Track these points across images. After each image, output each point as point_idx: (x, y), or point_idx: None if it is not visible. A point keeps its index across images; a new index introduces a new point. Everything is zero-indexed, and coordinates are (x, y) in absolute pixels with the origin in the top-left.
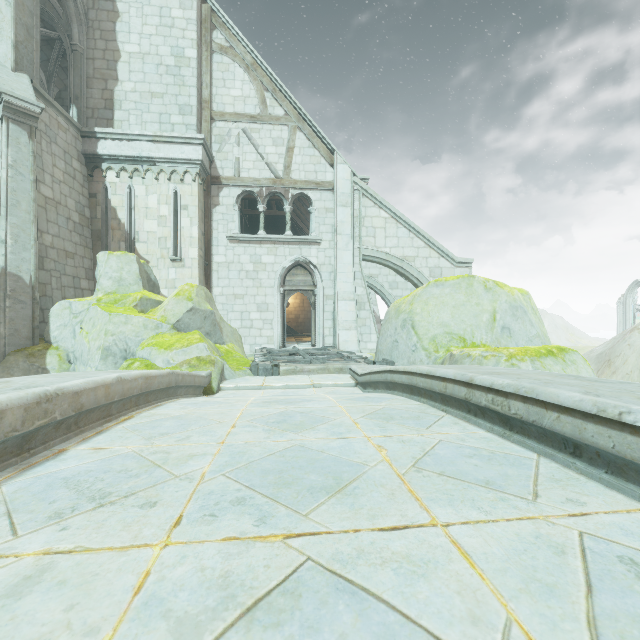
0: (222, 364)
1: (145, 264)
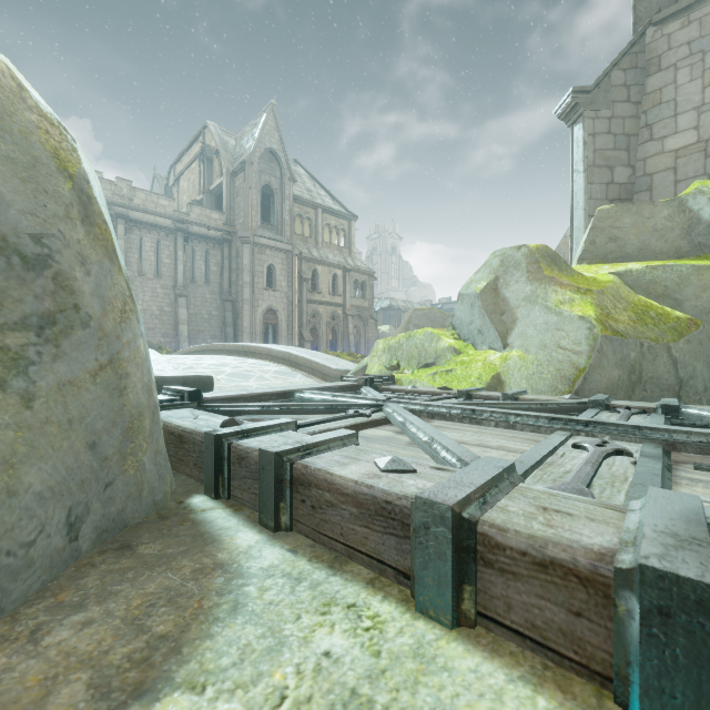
0: (363, 365)
1: (690, 194)
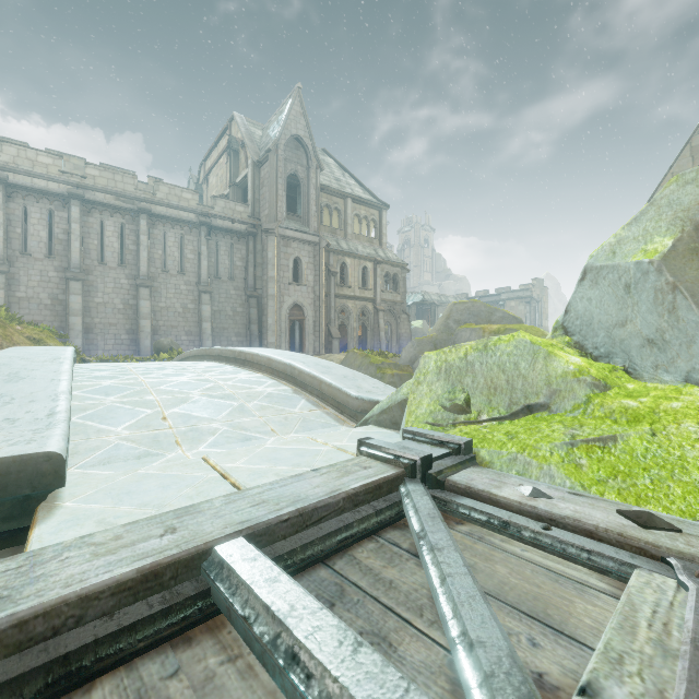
0: (400, 398)
1: None
